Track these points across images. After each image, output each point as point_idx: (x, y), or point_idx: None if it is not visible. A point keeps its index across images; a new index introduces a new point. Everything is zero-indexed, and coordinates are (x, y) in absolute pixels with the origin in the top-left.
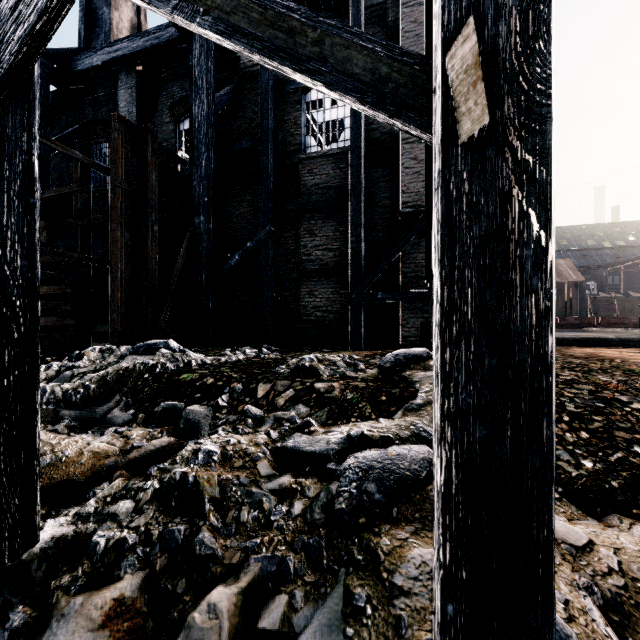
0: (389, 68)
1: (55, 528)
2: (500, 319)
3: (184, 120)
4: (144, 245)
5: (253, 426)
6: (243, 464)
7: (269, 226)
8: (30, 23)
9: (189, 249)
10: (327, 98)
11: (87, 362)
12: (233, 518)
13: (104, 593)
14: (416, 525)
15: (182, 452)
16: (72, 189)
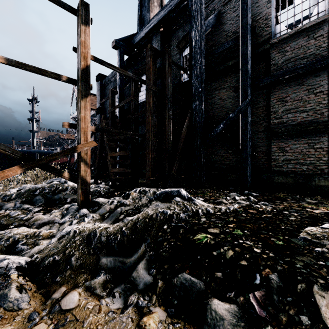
0: None
1: None
2: None
3: (184, 50)
4: (164, 124)
5: None
6: None
7: (248, 98)
8: None
9: (189, 124)
10: None
11: (131, 200)
12: None
13: None
14: None
15: None
16: (130, 99)
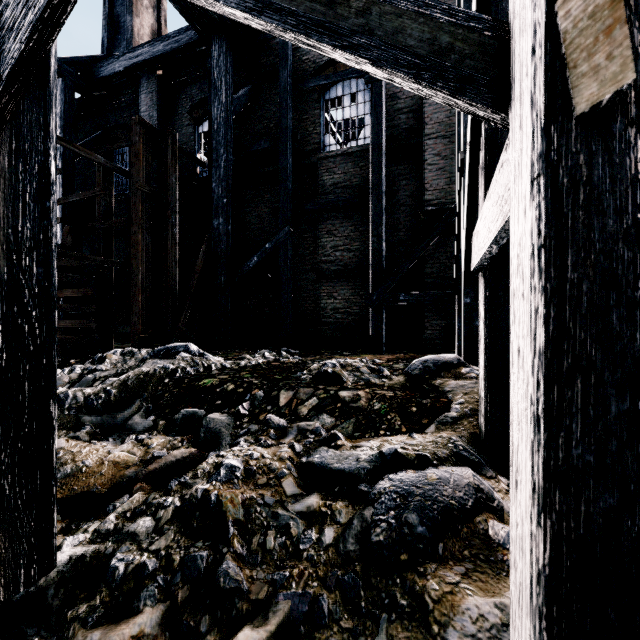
0: (451, 36)
1: (73, 548)
2: (633, 350)
3: (203, 122)
4: (164, 248)
5: (276, 437)
6: (267, 481)
7: (288, 227)
8: (41, 5)
9: (208, 251)
10: (346, 95)
11: (109, 365)
12: (259, 544)
13: (122, 629)
14: (466, 565)
15: (203, 465)
16: (95, 193)
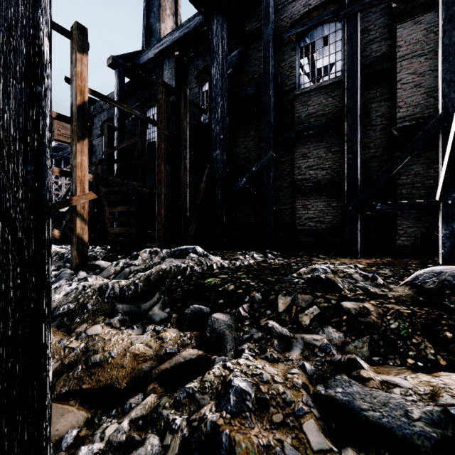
0: None
1: None
2: None
3: (205, 83)
4: (179, 174)
5: (280, 349)
6: (284, 419)
7: (270, 152)
8: None
9: (209, 176)
10: (319, 39)
11: (140, 261)
12: None
13: None
14: None
15: (210, 377)
16: (135, 140)
